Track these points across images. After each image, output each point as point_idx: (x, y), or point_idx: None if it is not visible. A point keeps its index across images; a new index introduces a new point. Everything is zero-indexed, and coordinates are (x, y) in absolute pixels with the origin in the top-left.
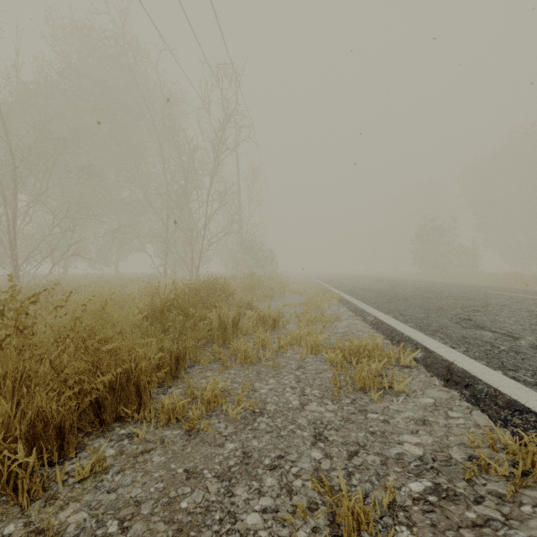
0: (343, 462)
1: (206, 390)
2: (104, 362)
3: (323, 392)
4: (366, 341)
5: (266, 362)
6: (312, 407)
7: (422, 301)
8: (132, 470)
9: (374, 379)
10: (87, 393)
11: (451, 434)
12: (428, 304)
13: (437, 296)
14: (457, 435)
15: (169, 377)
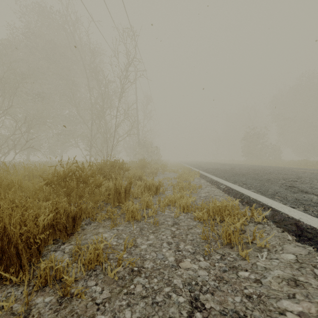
0: None
1: (89, 250)
2: None
3: (195, 247)
4: (225, 202)
5: (148, 219)
6: (186, 264)
7: (255, 175)
8: None
9: (238, 236)
10: None
11: None
12: (260, 177)
13: (263, 172)
14: None
15: (63, 235)
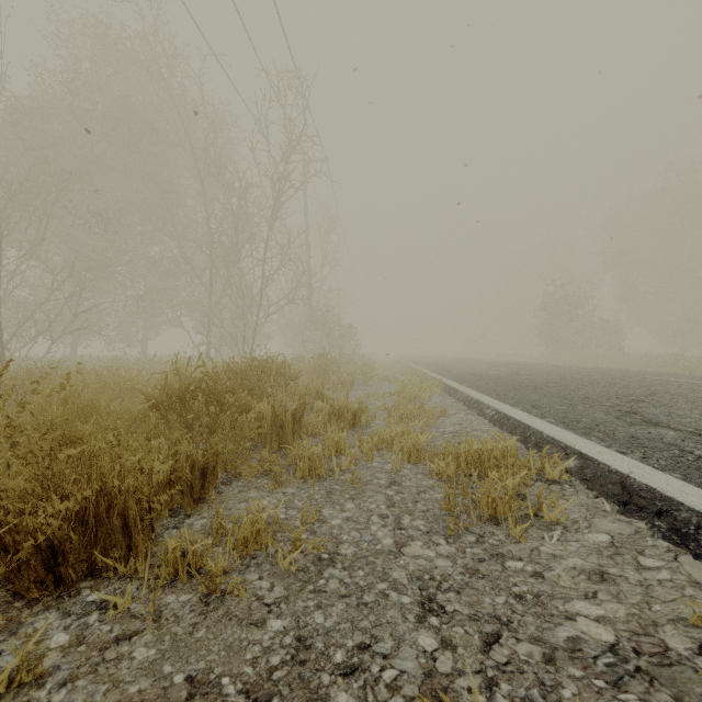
0: (476, 658)
1: (242, 523)
2: (70, 479)
3: (430, 523)
4: (491, 443)
5: (341, 475)
6: (414, 549)
7: (559, 389)
8: (89, 678)
9: (511, 503)
10: (33, 532)
11: (655, 599)
12: (569, 393)
13: (578, 383)
14: (666, 602)
15: (187, 501)
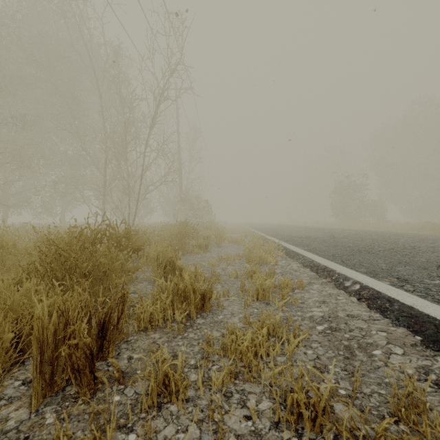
0: None
1: None
2: None
3: None
4: None
5: None
6: None
7: (394, 254)
8: None
9: None
10: None
11: None
12: (411, 259)
13: (400, 246)
14: None
15: None
